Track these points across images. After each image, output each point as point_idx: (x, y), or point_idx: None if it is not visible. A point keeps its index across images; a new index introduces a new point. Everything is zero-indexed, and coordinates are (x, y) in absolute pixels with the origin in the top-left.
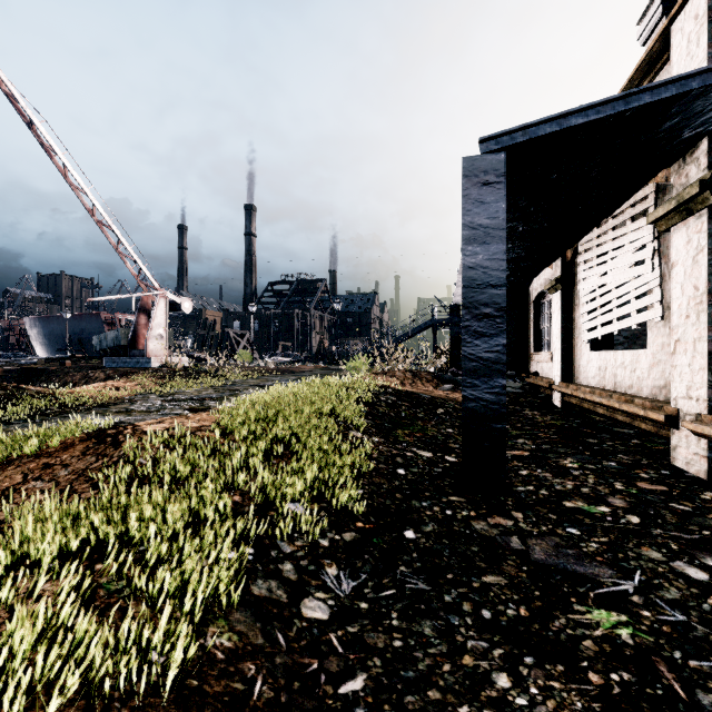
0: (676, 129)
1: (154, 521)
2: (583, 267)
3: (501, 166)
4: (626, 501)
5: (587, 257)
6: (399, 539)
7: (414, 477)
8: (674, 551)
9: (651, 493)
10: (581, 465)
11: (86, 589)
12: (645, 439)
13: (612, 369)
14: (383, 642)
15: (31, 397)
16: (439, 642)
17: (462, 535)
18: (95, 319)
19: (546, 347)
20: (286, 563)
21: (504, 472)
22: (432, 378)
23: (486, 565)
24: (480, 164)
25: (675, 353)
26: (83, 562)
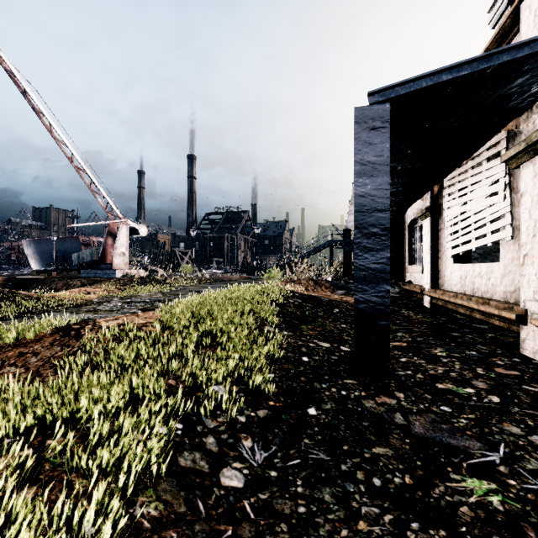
0: (527, 84)
1: (99, 402)
2: (447, 199)
3: (385, 114)
4: (487, 383)
5: (451, 191)
6: (304, 415)
7: (315, 364)
8: (531, 426)
9: (507, 377)
10: (448, 354)
11: (34, 463)
12: (498, 333)
13: (471, 278)
14: (289, 508)
15: (22, 300)
16: (338, 508)
17: (355, 412)
18: (75, 241)
19: (418, 261)
20: (209, 437)
21: (388, 360)
22: (329, 285)
23: (375, 438)
24: (368, 112)
25: (524, 264)
26: (38, 437)
